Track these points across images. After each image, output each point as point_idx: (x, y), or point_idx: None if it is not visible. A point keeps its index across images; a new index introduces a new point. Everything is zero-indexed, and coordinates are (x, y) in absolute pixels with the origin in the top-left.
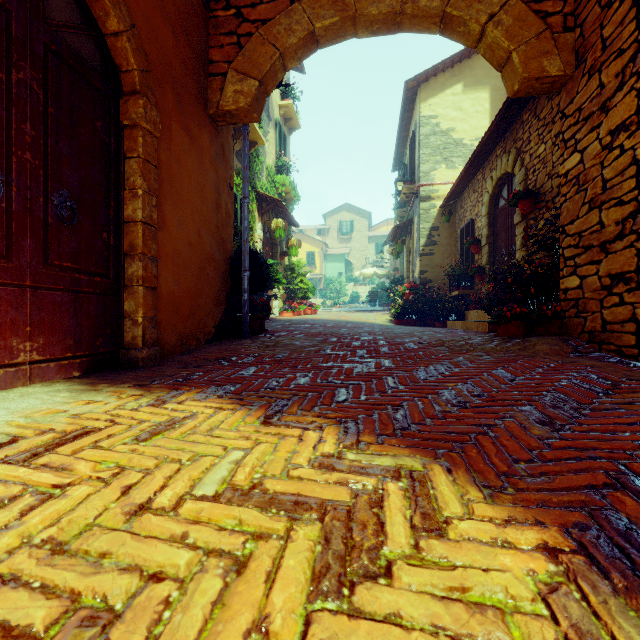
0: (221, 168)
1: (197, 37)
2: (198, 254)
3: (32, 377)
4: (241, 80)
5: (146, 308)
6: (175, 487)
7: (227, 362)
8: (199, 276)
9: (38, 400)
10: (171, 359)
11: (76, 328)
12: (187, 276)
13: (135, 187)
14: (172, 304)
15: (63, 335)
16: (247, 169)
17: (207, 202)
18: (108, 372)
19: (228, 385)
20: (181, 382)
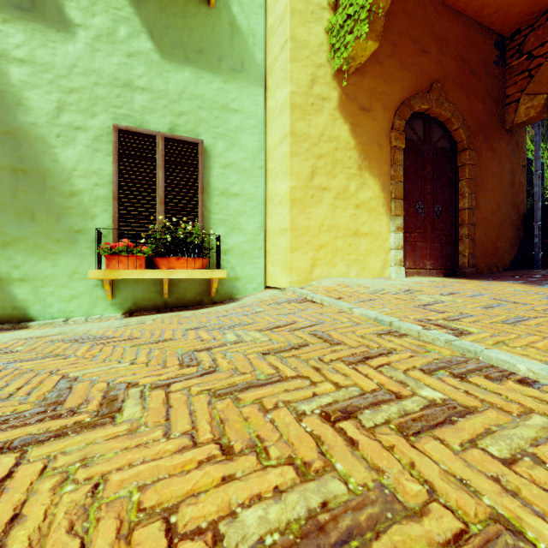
0: (515, 158)
1: (497, 90)
2: (497, 217)
3: (429, 274)
4: (531, 99)
5: (469, 249)
6: (497, 289)
7: (519, 277)
8: (498, 230)
9: (437, 279)
10: (481, 275)
11: (441, 258)
12: (490, 231)
13: (464, 193)
14: (481, 247)
15: (437, 260)
16: (538, 150)
17: (504, 184)
18: (453, 277)
19: (518, 281)
20: (491, 279)
